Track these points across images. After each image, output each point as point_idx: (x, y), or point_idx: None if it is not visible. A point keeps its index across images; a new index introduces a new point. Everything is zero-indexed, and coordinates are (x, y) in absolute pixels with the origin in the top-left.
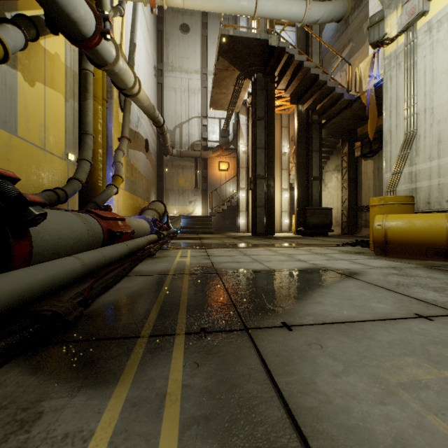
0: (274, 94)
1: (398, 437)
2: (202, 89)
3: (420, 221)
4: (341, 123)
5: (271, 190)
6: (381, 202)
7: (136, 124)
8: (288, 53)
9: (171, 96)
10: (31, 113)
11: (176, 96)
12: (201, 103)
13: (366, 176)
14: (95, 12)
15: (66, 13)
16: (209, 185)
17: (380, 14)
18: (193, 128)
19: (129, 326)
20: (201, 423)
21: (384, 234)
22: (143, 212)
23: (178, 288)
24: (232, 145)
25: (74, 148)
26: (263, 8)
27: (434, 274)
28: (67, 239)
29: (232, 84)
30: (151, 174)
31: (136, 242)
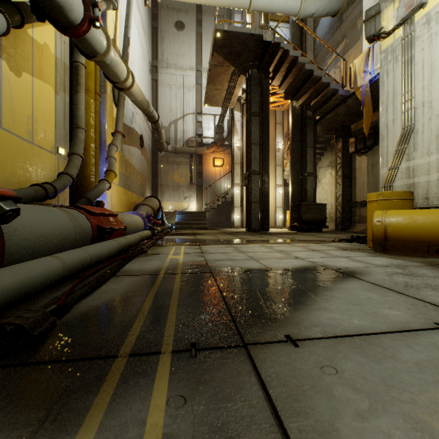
0: (269, 90)
1: None
2: (197, 86)
3: (421, 217)
4: (335, 119)
5: (266, 185)
6: (380, 198)
7: (131, 120)
8: (283, 48)
9: (166, 93)
10: (17, 105)
11: (171, 92)
12: (196, 100)
13: (360, 171)
14: None
15: None
16: (204, 181)
17: (376, 7)
18: (188, 124)
19: (107, 341)
20: None
21: (384, 231)
22: (138, 208)
23: (168, 291)
24: (226, 142)
25: (65, 142)
26: (258, 0)
27: None
28: (50, 236)
29: (226, 80)
30: (146, 170)
31: (128, 239)
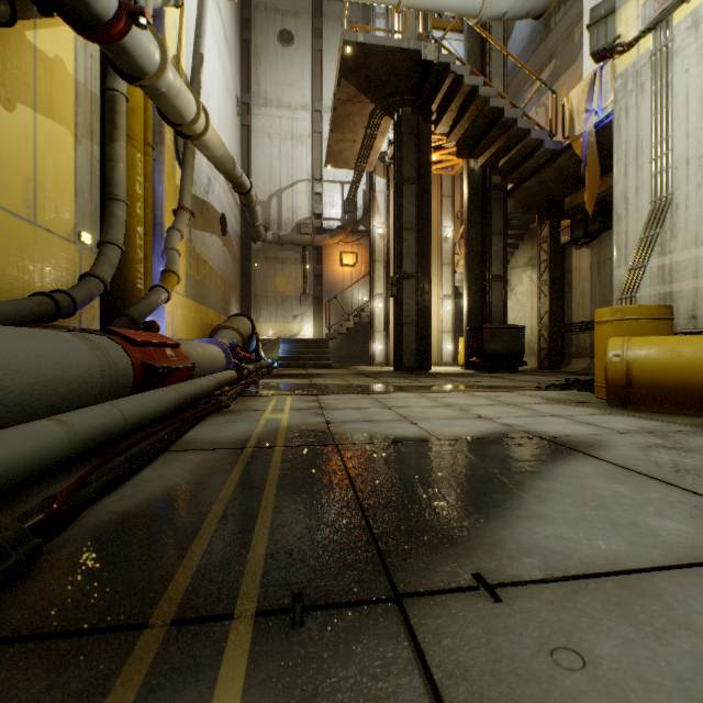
0: (431, 142)
1: None
2: (314, 136)
3: (690, 349)
4: (538, 189)
5: (426, 297)
6: (617, 316)
7: (206, 190)
8: (454, 73)
9: (263, 147)
10: (7, 158)
11: (272, 146)
12: (312, 158)
13: (579, 274)
14: None
15: None
16: (325, 289)
17: (608, 3)
18: (299, 198)
19: (132, 589)
20: None
21: (626, 372)
22: (216, 333)
23: (258, 480)
24: (361, 226)
25: (92, 223)
26: None
27: None
28: (54, 382)
29: (361, 125)
30: (231, 272)
31: (196, 385)
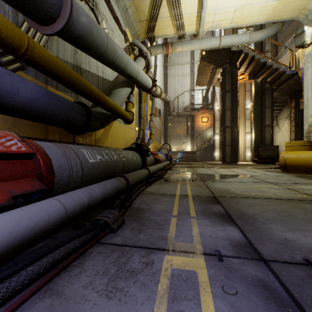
0: (237, 74)
1: (221, 187)
2: (191, 73)
3: (303, 155)
4: (287, 87)
5: (235, 134)
6: (290, 144)
7: (155, 103)
8: (244, 53)
9: (172, 81)
10: None
11: (175, 80)
12: (190, 82)
13: None
14: (152, 79)
15: (146, 86)
16: (195, 132)
17: (301, 29)
18: (185, 98)
19: (175, 179)
20: (192, 185)
21: (284, 161)
22: (160, 150)
23: (184, 176)
24: (210, 106)
25: (137, 124)
26: (224, 42)
27: (292, 177)
28: (149, 161)
29: (209, 72)
30: (161, 128)
31: (164, 163)
